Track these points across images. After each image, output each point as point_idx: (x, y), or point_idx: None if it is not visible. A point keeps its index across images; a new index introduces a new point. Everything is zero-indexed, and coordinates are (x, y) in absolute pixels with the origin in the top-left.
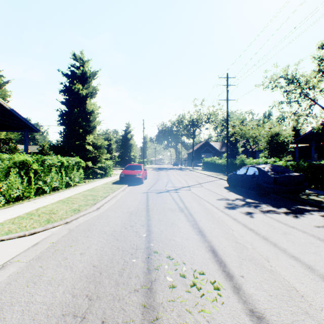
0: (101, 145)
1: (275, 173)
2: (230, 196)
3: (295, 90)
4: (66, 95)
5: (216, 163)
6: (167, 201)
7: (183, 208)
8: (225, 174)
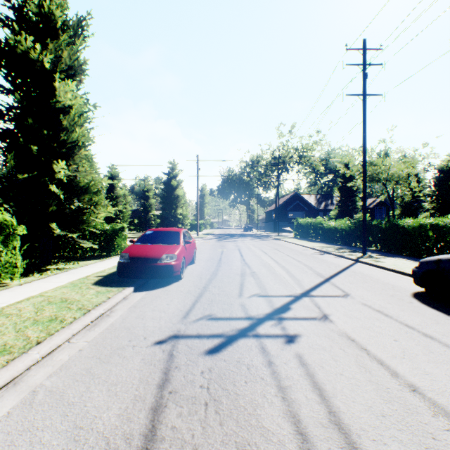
0: (89, 184)
1: None
2: None
3: None
4: (3, 66)
5: (326, 227)
6: None
7: None
8: (351, 249)
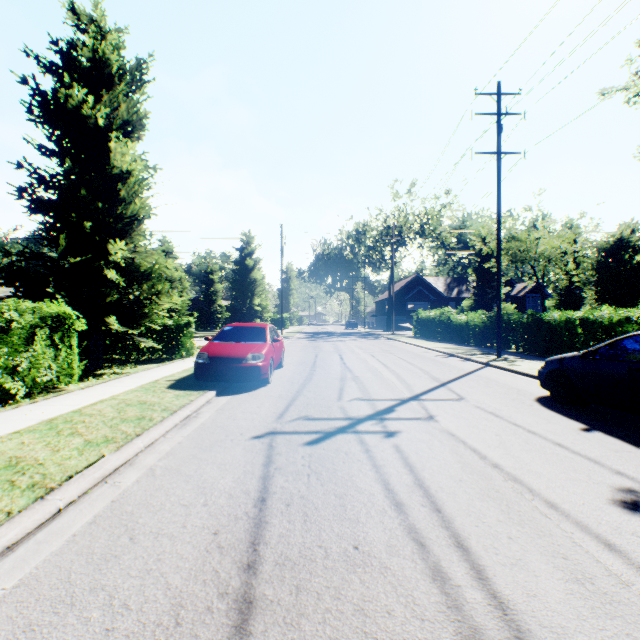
0: (152, 268)
1: None
2: (637, 465)
3: None
4: (47, 123)
5: (454, 323)
6: (365, 525)
7: None
8: (484, 351)
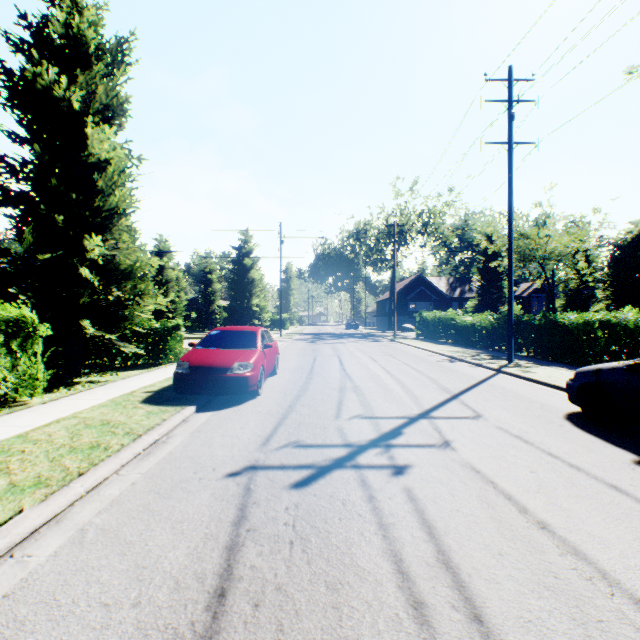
0: (132, 266)
1: None
2: None
3: None
4: (16, 107)
5: (459, 324)
6: None
7: None
8: (493, 355)
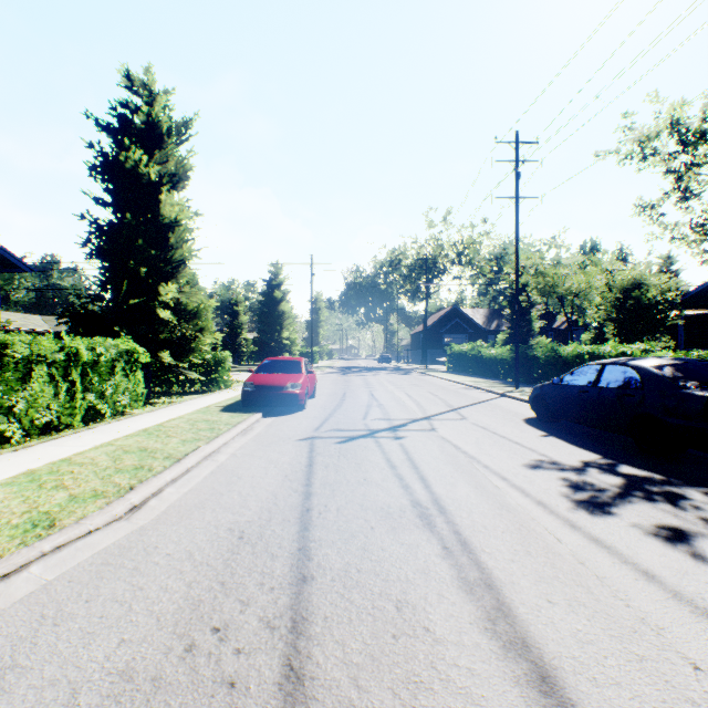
0: (198, 308)
1: (703, 384)
2: (558, 452)
3: (697, 168)
4: (105, 179)
5: (484, 357)
6: (371, 473)
7: (427, 507)
8: (508, 384)
